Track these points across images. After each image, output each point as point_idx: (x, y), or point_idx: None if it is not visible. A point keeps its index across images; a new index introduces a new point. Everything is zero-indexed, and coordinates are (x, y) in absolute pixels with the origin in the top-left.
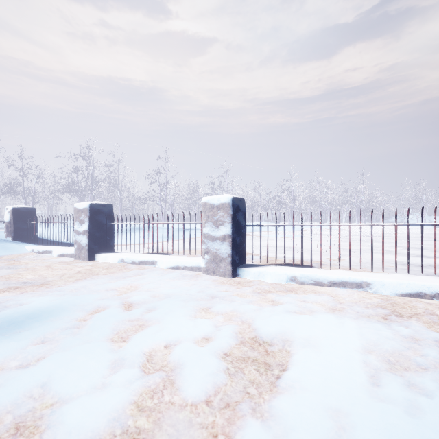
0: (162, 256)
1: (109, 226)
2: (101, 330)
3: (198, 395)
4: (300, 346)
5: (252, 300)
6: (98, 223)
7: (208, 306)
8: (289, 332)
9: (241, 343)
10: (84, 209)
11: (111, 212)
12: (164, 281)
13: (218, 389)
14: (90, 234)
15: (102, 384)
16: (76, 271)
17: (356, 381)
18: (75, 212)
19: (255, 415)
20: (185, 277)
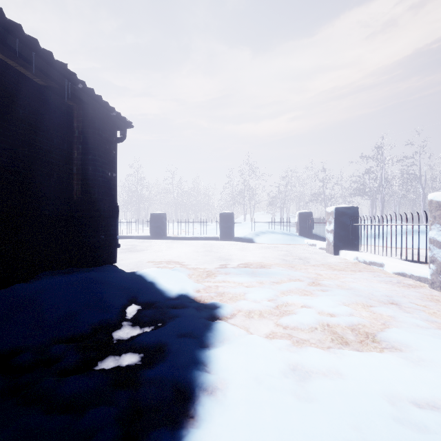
0: (396, 260)
1: (353, 227)
2: (281, 286)
3: (282, 322)
4: (400, 355)
5: (437, 321)
6: (342, 223)
7: (371, 305)
8: (414, 348)
9: (350, 328)
10: (331, 212)
11: (355, 214)
12: (367, 280)
13: (296, 328)
14: (334, 232)
15: (259, 301)
16: (315, 259)
17: (393, 386)
18: (326, 215)
19: (294, 342)
20: (397, 283)
